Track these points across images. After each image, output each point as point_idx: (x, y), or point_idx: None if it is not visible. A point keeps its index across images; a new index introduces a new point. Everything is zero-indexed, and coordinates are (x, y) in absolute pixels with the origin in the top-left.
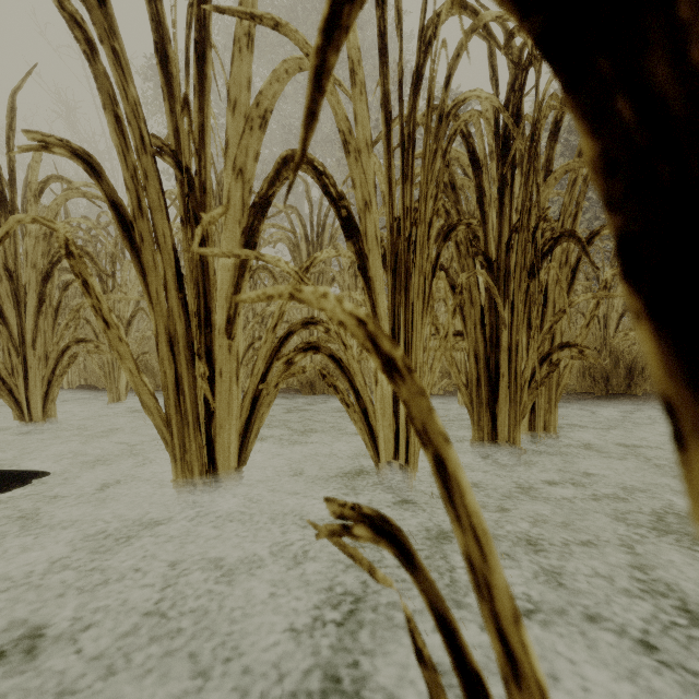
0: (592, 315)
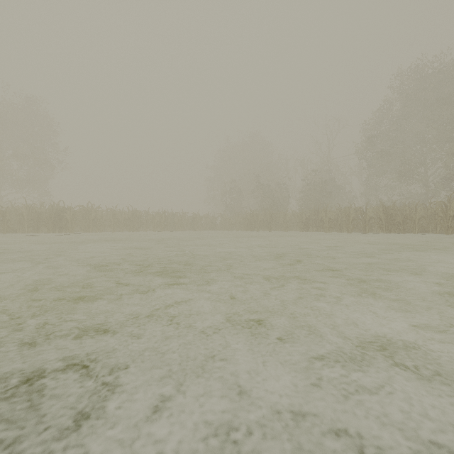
0: None
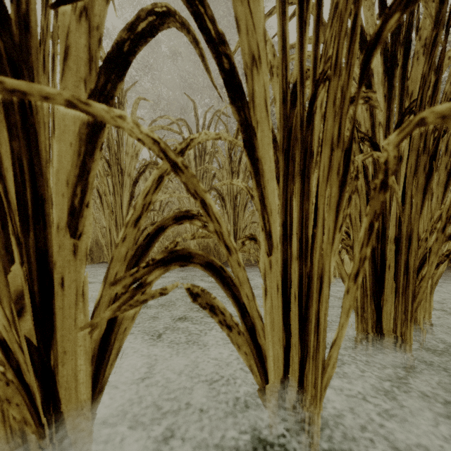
0: None
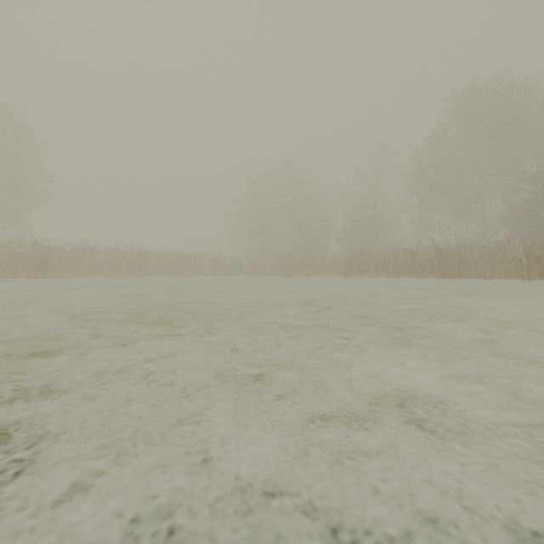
0: None
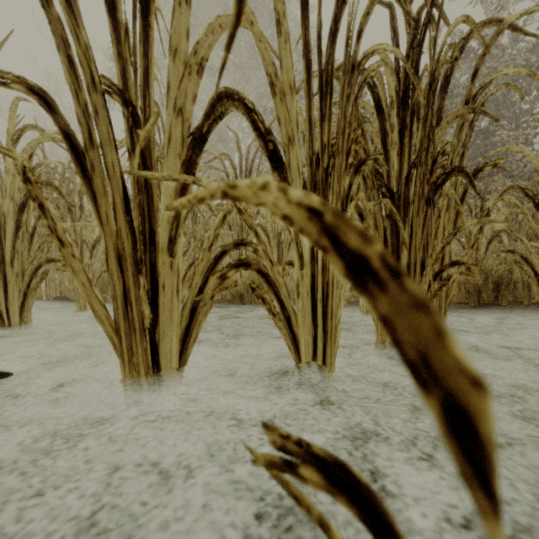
0: (476, 238)
